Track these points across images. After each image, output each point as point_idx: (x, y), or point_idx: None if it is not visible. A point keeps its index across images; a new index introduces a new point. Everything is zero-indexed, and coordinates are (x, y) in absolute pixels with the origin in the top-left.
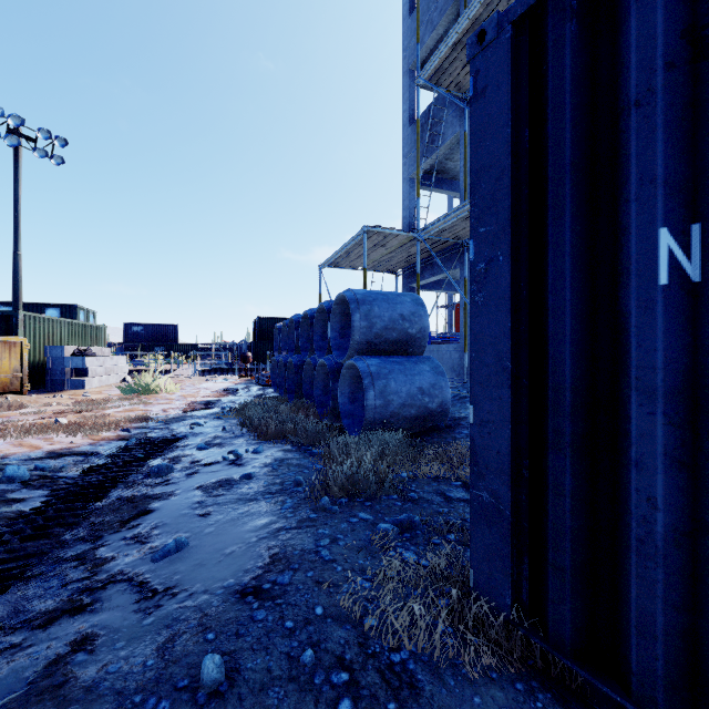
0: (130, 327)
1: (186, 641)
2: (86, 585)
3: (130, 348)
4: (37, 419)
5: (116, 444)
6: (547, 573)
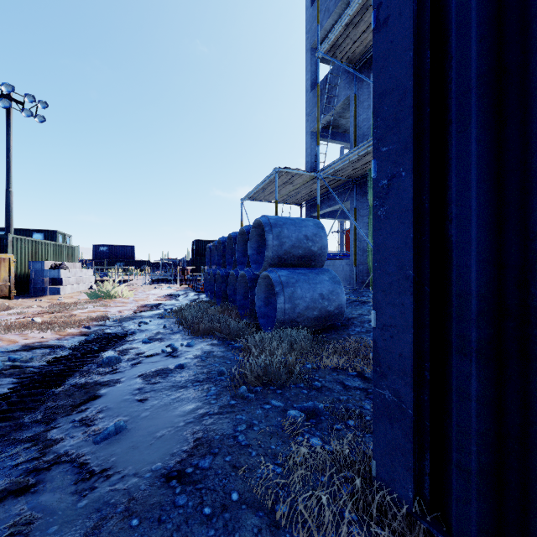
0: (97, 247)
1: (112, 527)
2: (34, 466)
3: (98, 263)
4: (18, 318)
5: (78, 339)
6: (451, 472)
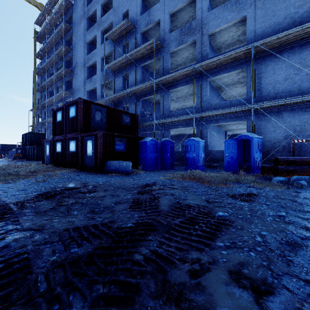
0: None
1: None
2: None
3: None
4: None
5: None
6: None
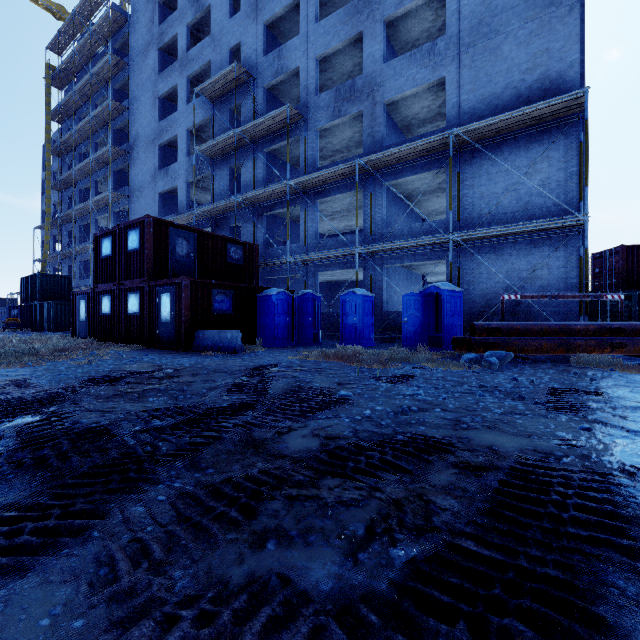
0: None
1: None
2: None
3: None
4: None
5: None
6: None
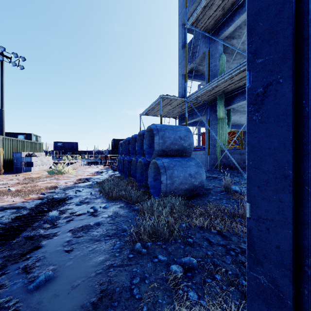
0: (56, 143)
1: None
2: None
3: (56, 152)
4: (2, 187)
5: (36, 202)
6: None
